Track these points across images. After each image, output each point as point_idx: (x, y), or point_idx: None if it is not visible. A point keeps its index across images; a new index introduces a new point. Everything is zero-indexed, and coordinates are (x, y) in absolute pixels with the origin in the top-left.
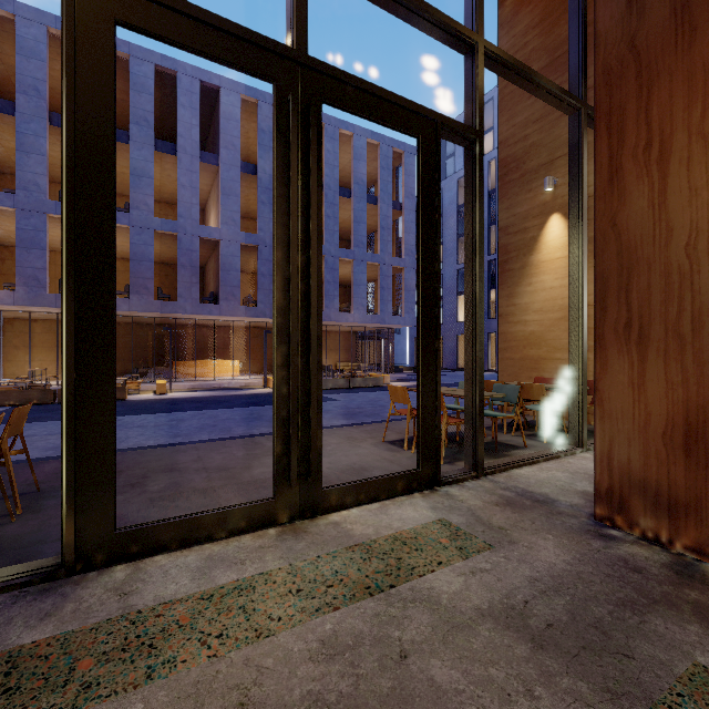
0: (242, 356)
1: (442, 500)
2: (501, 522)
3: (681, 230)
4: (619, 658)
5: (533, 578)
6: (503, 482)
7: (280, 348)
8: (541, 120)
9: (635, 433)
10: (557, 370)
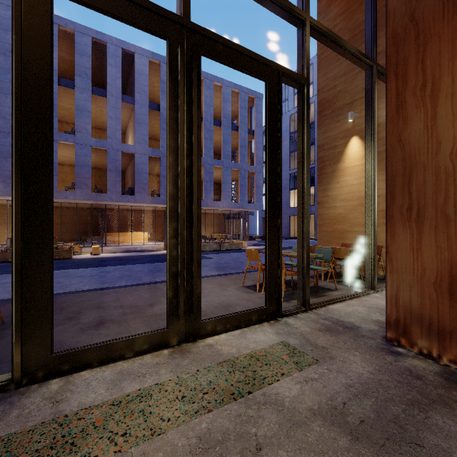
0: (149, 229)
1: (283, 327)
2: (323, 343)
3: (447, 143)
4: (414, 447)
5: (348, 385)
6: (323, 314)
7: (172, 224)
8: (345, 75)
9: (414, 282)
10: (356, 238)
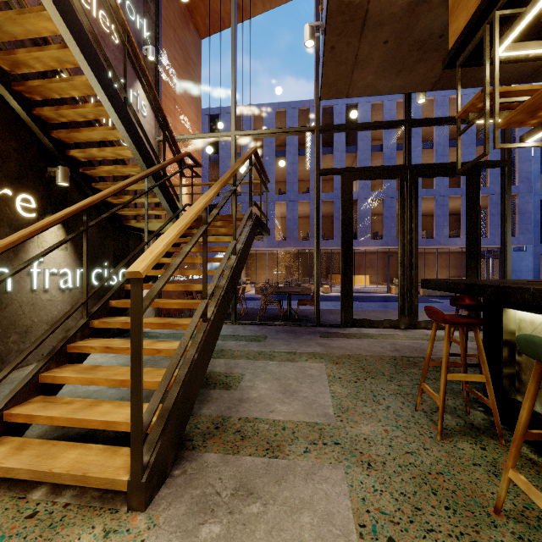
0: (370, 272)
1: None
2: None
3: None
4: None
5: None
6: None
7: (401, 269)
8: None
9: None
10: None
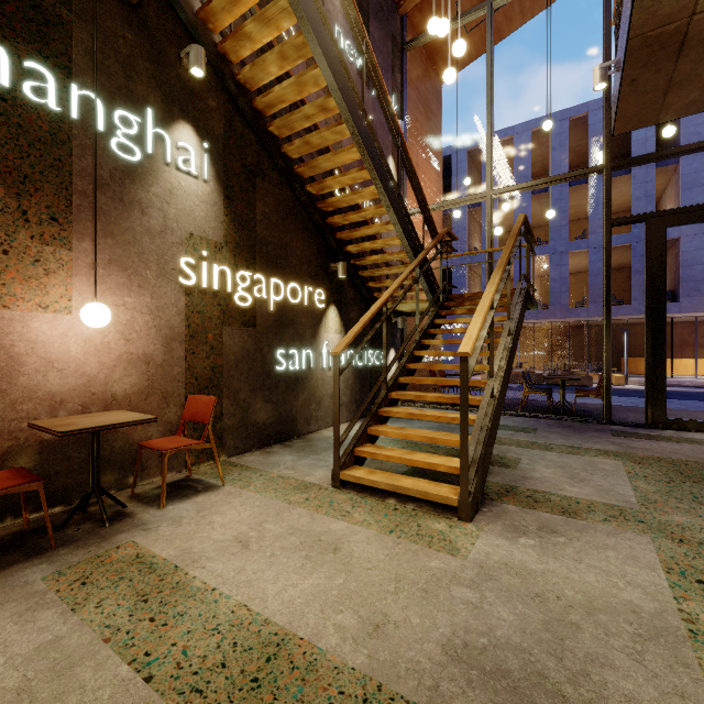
0: None
1: None
2: None
3: None
4: None
5: None
6: None
7: None
8: None
9: None
10: None
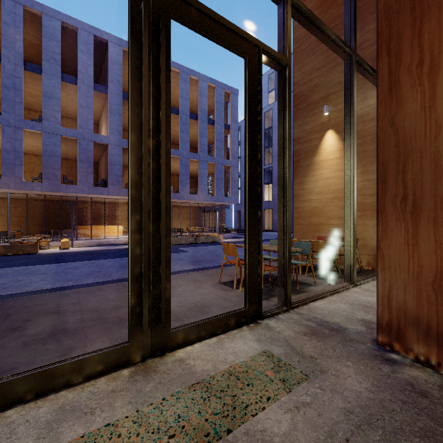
0: (124, 222)
1: (264, 332)
2: (310, 351)
3: None
4: None
5: (347, 410)
6: (306, 314)
7: (134, 216)
8: (320, 69)
9: (410, 281)
10: (331, 231)
